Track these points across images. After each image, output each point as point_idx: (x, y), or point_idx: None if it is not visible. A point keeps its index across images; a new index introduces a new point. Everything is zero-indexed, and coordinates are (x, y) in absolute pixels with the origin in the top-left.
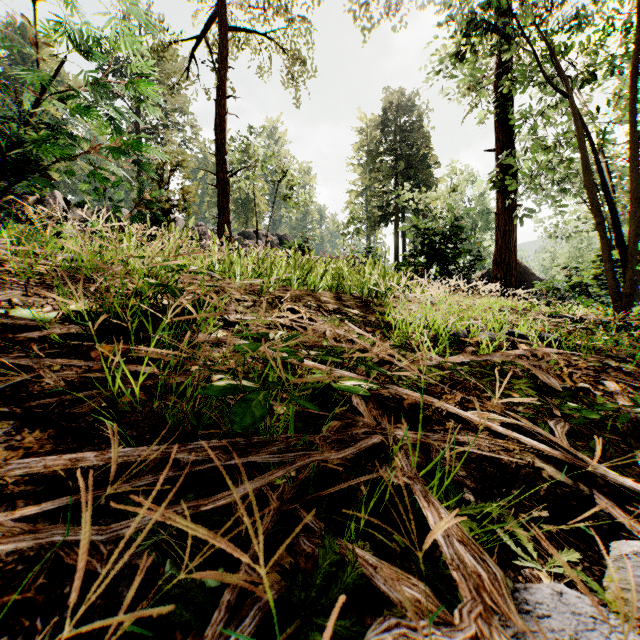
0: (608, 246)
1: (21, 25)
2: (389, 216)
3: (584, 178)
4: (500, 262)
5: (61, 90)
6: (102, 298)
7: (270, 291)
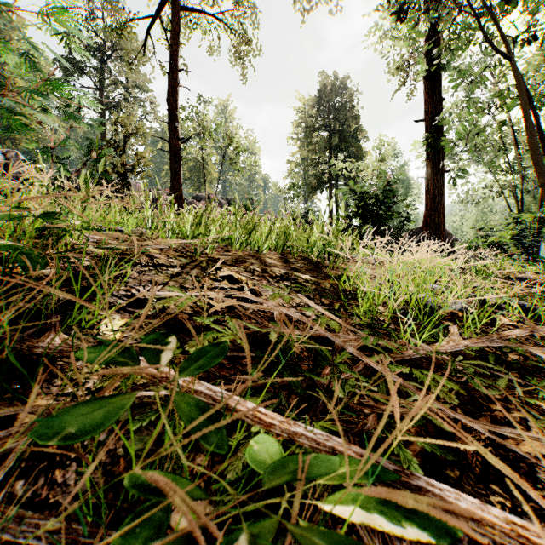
0: None
1: None
2: (324, 183)
3: (527, 139)
4: (430, 223)
5: None
6: None
7: (207, 252)
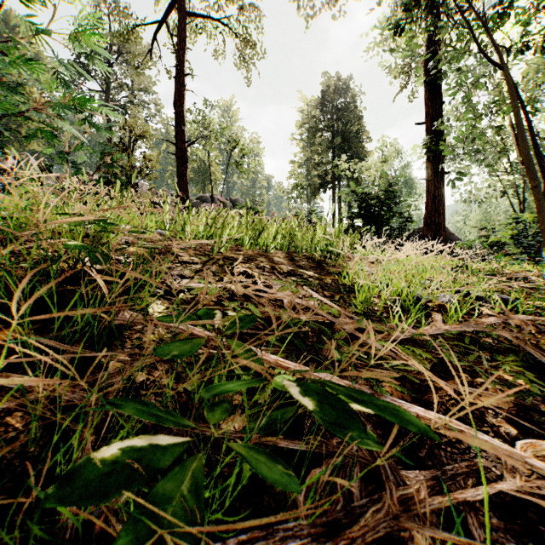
0: (543, 208)
1: (4, 13)
2: (327, 183)
3: (519, 144)
4: (430, 223)
5: (5, 43)
6: (17, 263)
7: (221, 251)
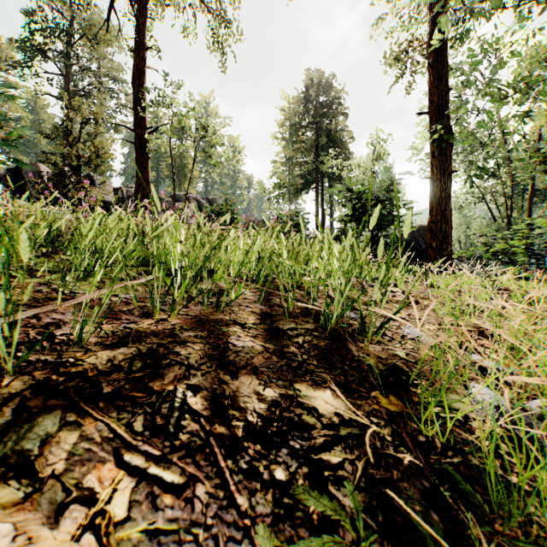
0: None
1: None
2: (310, 184)
3: None
4: (435, 230)
5: None
6: None
7: (73, 335)
